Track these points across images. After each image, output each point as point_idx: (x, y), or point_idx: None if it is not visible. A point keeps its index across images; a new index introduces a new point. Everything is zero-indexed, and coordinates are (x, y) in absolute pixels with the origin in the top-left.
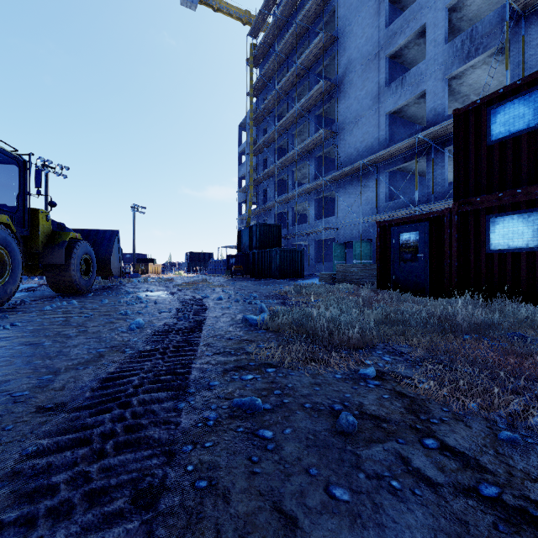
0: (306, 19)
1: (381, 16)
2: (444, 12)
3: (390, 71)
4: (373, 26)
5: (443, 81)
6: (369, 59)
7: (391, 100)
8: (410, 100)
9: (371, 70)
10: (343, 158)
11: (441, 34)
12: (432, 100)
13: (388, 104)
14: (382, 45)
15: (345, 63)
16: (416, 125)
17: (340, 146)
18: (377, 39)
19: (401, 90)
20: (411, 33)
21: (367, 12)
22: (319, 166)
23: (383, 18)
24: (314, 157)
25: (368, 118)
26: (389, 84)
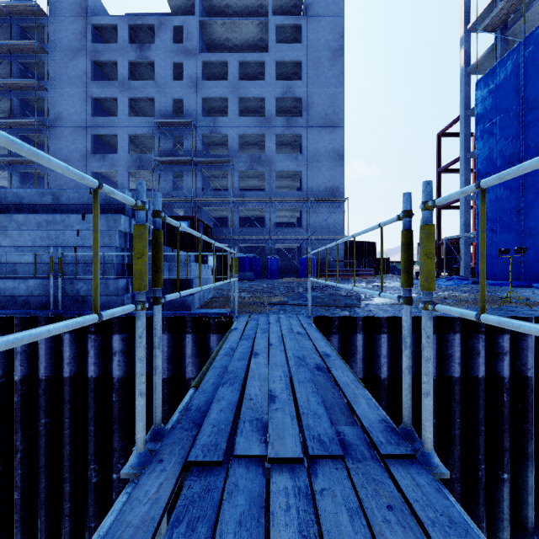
0: (10, 47)
1: (88, 106)
2: (128, 136)
3: (94, 142)
4: (82, 107)
5: (127, 172)
6: (79, 127)
7: (96, 164)
8: (109, 171)
9: (81, 136)
10: (54, 185)
11: (127, 147)
12: (122, 179)
13: (94, 166)
14: (89, 125)
15: (56, 114)
16: (110, 179)
17: (50, 175)
18: (85, 118)
19: (103, 162)
20: (110, 133)
21: (77, 94)
22: (22, 179)
23: (90, 108)
24: (18, 171)
25: (78, 167)
26: (95, 154)
